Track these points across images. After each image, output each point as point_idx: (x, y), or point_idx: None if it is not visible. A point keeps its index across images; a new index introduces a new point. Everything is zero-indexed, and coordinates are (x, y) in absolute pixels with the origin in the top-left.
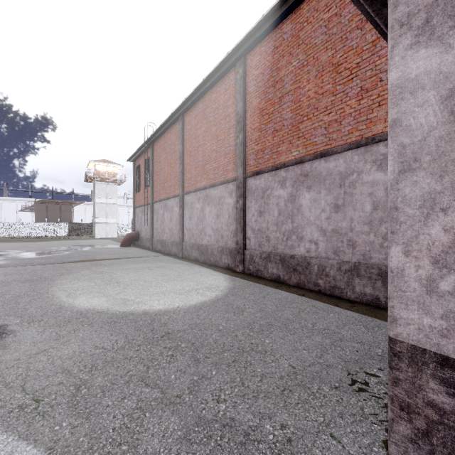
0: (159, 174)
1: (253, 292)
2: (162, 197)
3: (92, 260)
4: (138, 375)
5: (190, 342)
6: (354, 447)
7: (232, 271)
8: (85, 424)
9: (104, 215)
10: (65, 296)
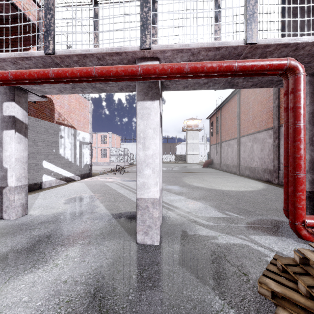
0: (225, 126)
1: (277, 191)
2: (226, 139)
3: (192, 172)
4: (219, 199)
5: (237, 197)
6: (283, 219)
7: (270, 183)
8: (208, 202)
9: (191, 149)
10: (188, 182)
